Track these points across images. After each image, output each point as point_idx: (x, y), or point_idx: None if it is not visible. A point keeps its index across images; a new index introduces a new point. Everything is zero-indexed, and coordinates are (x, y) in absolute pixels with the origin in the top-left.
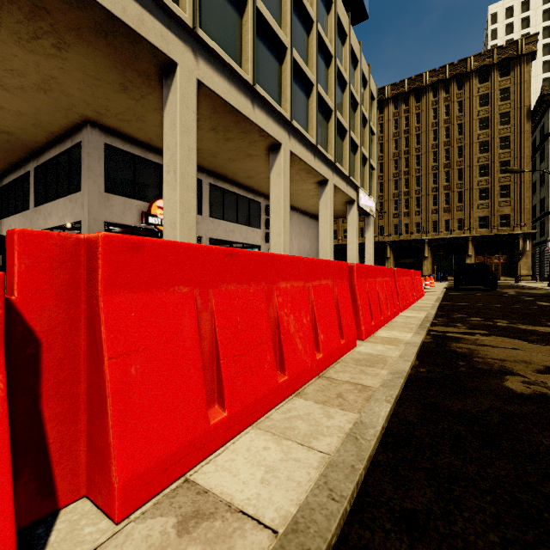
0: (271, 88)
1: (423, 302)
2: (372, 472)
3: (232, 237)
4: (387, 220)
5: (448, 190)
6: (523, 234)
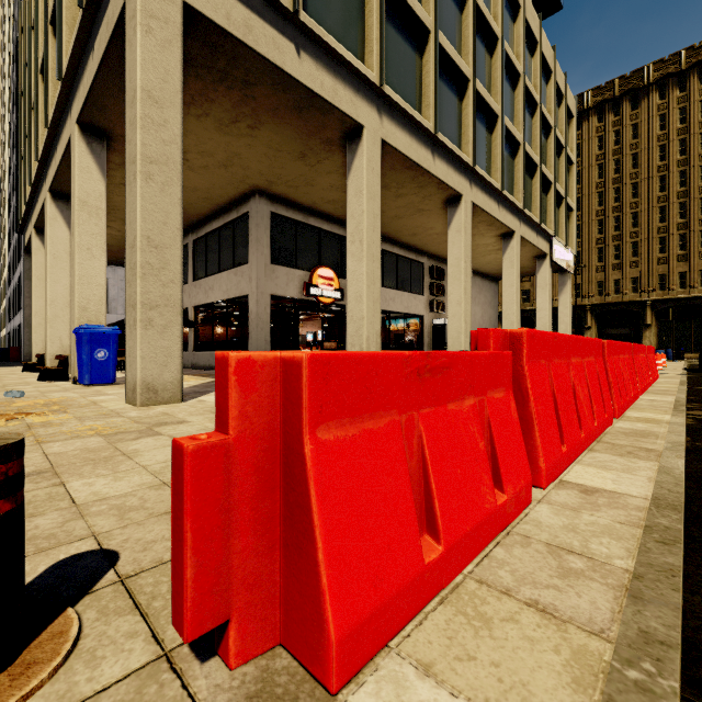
0: (450, 131)
1: (662, 386)
2: (689, 490)
3: (392, 306)
4: (586, 276)
5: (684, 229)
6: None
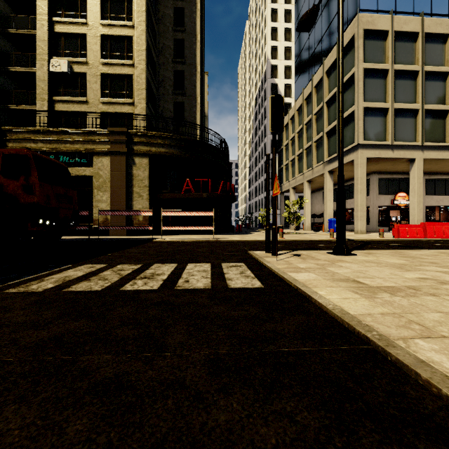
0: None
1: None
2: None
3: (441, 204)
4: None
5: None
6: None
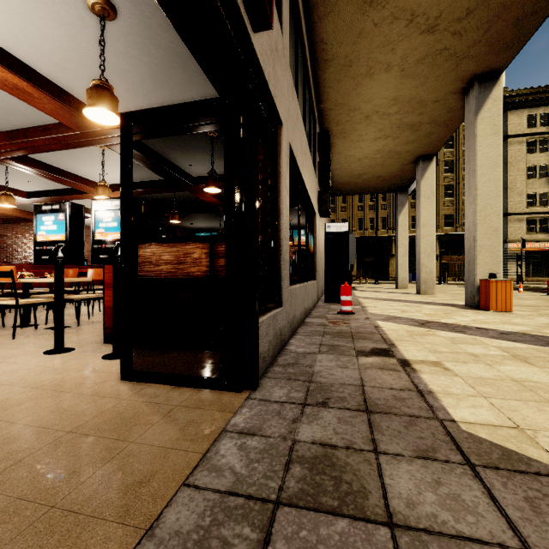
0: None
1: None
2: None
3: (304, 173)
4: (351, 213)
5: None
6: None
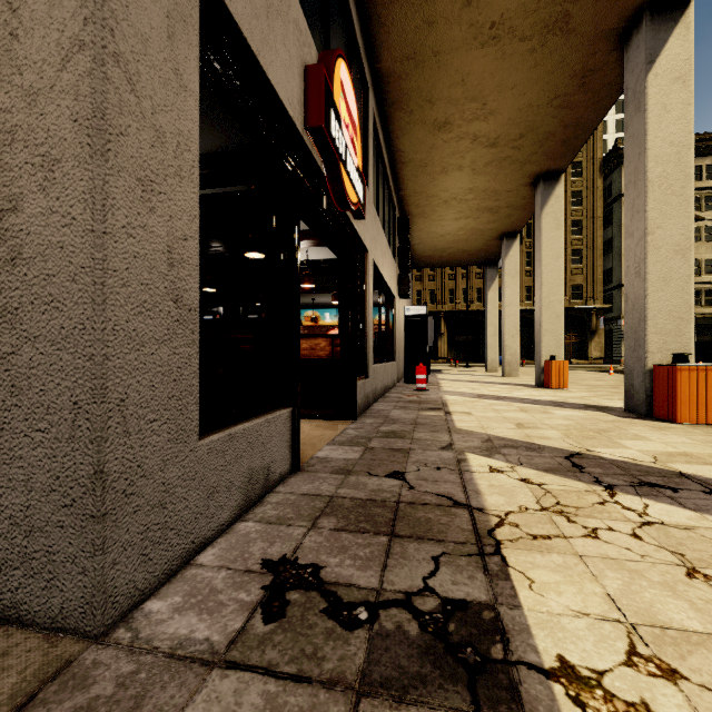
0: None
1: None
2: None
3: (384, 269)
4: (440, 282)
5: None
6: (597, 309)
